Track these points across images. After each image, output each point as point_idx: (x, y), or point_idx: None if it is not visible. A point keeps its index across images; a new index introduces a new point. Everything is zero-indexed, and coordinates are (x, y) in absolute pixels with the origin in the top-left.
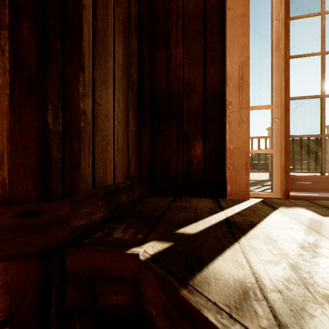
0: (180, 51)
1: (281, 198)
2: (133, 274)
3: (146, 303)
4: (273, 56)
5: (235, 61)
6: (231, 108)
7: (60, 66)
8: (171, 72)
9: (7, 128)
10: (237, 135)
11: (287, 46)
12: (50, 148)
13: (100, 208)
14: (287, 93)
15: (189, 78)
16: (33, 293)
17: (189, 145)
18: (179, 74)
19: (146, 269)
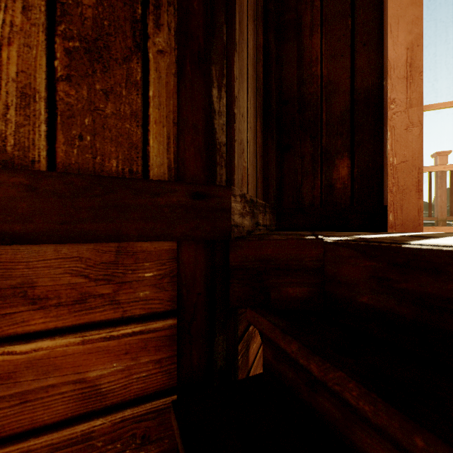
0: (317, 40)
1: None
2: (315, 262)
3: (338, 286)
4: None
5: (401, 42)
6: (394, 107)
7: (224, 40)
8: (304, 70)
9: (173, 109)
10: (403, 145)
11: None
12: (215, 129)
13: (247, 215)
14: None
15: (330, 76)
16: (201, 282)
17: (330, 164)
18: (315, 72)
19: (338, 248)
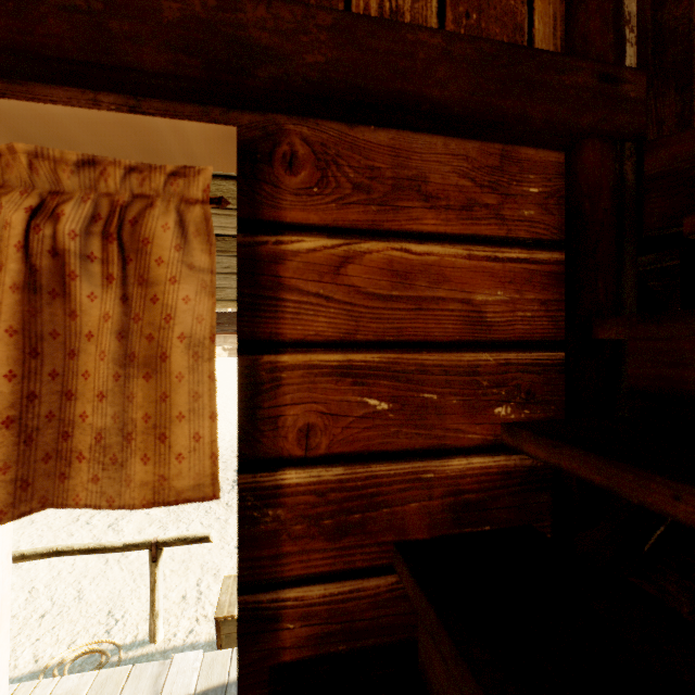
0: None
1: None
2: None
3: None
4: None
5: None
6: None
7: None
8: None
9: None
10: None
11: None
12: None
13: None
14: None
15: None
16: (607, 195)
17: None
18: None
19: None
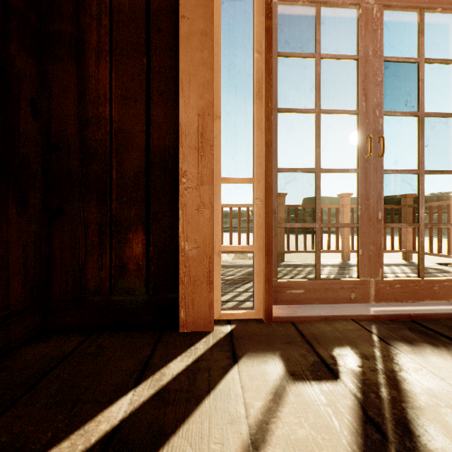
0: (106, 72)
1: (263, 319)
2: None
3: None
4: (255, 105)
5: (193, 105)
6: (185, 181)
7: None
8: (89, 106)
9: None
10: (195, 227)
11: (269, 93)
12: None
13: None
14: (269, 165)
15: (121, 123)
16: None
17: (121, 238)
18: (103, 113)
19: None
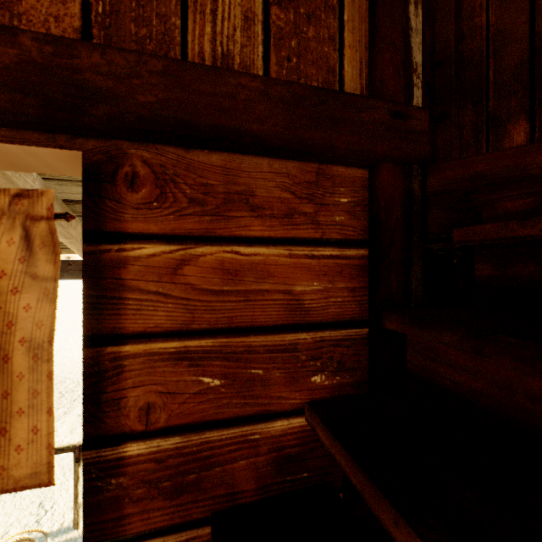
0: None
1: None
2: None
3: None
4: None
5: None
6: None
7: None
8: (463, 23)
9: (365, 34)
10: None
11: None
12: (411, 49)
13: None
14: None
15: (499, 24)
16: (399, 206)
17: (499, 132)
18: (478, 23)
19: None
